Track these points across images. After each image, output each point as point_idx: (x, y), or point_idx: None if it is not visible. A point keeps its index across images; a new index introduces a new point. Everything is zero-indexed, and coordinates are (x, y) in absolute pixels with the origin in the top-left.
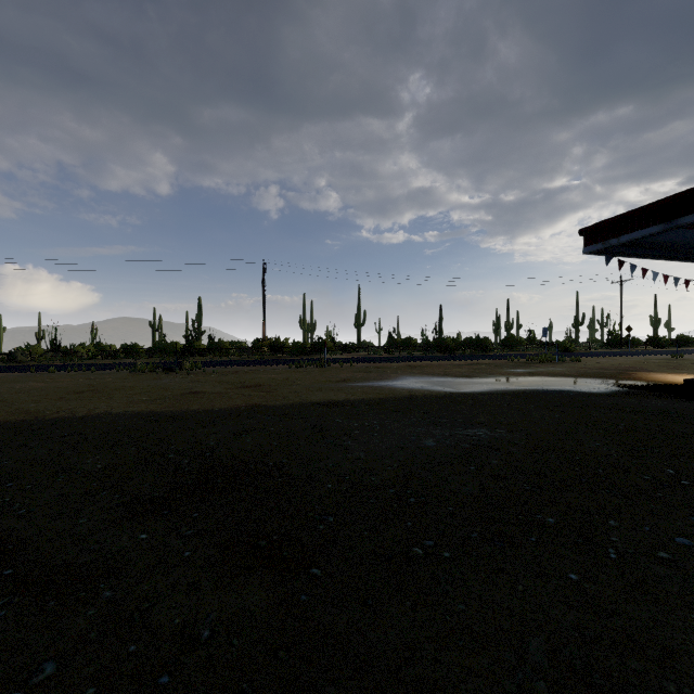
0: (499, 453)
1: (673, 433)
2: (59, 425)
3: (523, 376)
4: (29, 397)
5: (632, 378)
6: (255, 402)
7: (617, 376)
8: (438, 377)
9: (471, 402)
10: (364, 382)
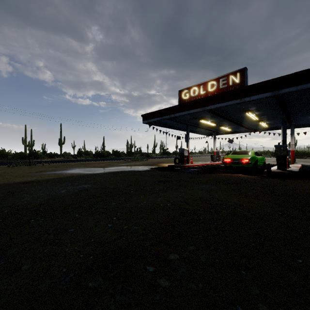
0: (87, 191)
1: (145, 180)
2: None
3: (124, 166)
4: None
5: (157, 165)
6: None
7: (153, 165)
8: (90, 168)
9: (94, 176)
10: (52, 171)
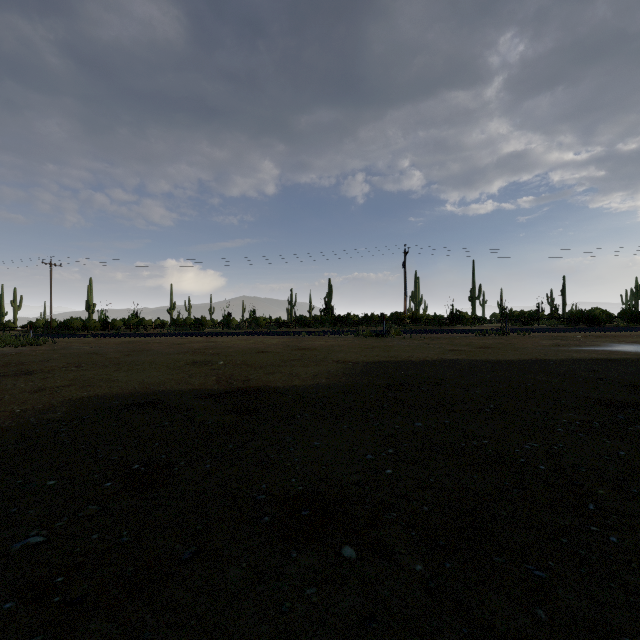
0: None
1: None
2: (438, 363)
3: None
4: (349, 349)
5: None
6: (530, 357)
7: None
8: None
9: None
10: (583, 347)
